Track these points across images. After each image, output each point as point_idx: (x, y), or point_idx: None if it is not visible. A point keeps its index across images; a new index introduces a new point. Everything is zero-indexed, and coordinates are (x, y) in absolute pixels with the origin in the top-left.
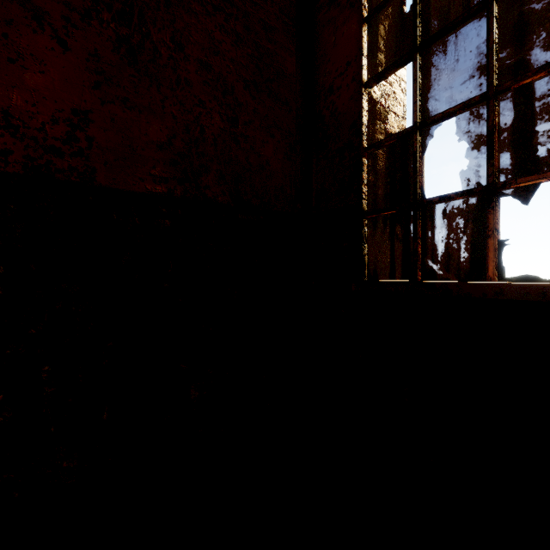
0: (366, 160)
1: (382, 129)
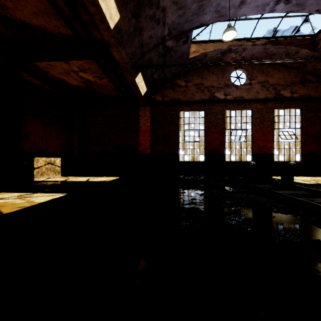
0: None
1: None
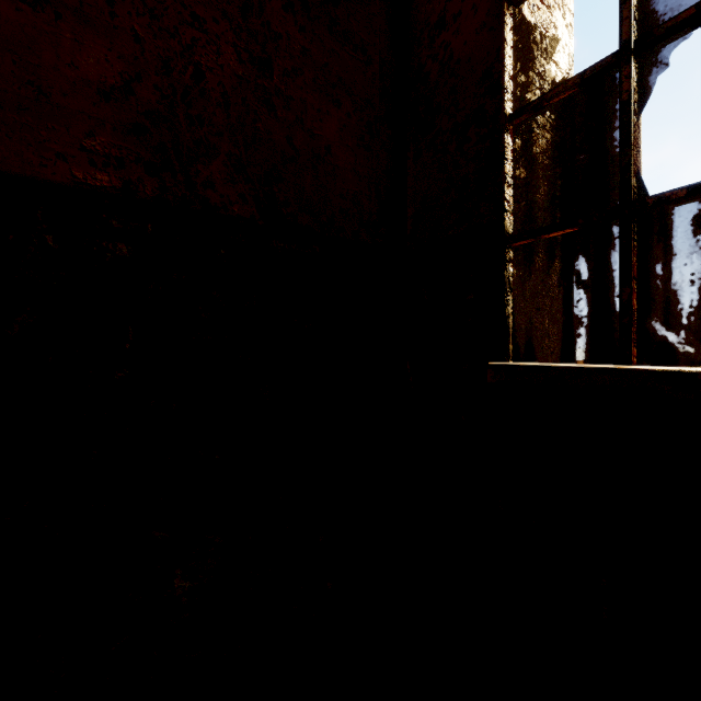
0: (510, 139)
1: (537, 87)
